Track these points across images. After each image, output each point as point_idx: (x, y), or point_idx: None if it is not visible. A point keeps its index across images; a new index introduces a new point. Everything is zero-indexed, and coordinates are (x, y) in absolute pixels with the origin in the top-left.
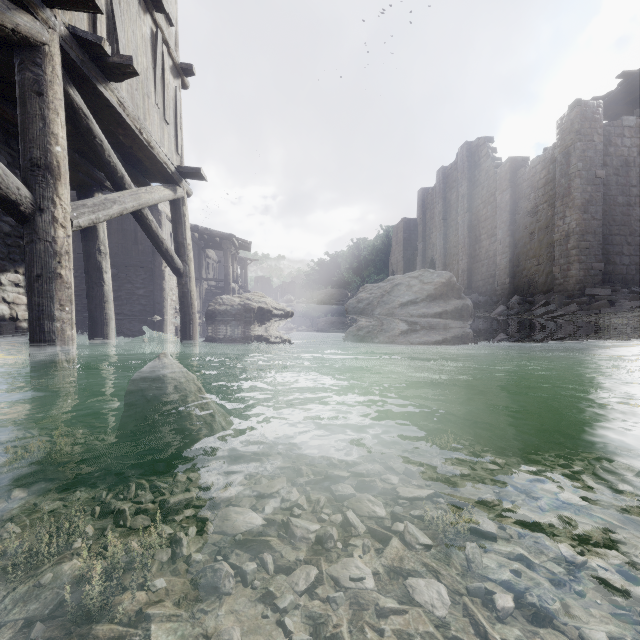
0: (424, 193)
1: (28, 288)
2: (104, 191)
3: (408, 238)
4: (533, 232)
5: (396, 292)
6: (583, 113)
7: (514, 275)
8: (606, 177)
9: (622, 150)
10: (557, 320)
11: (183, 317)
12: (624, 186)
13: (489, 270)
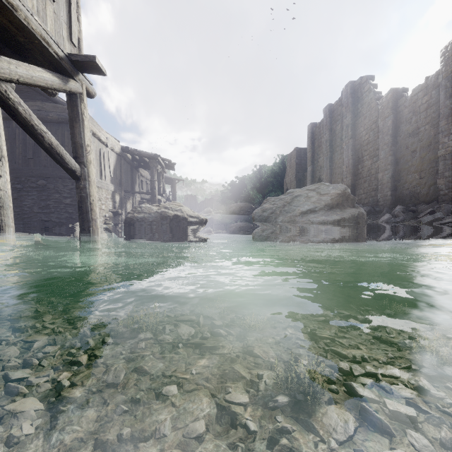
0: (313, 127)
1: None
2: (34, 109)
3: (299, 163)
4: (414, 150)
5: (296, 202)
6: None
7: (395, 188)
8: None
9: None
10: (449, 226)
11: (81, 224)
12: None
13: (371, 185)
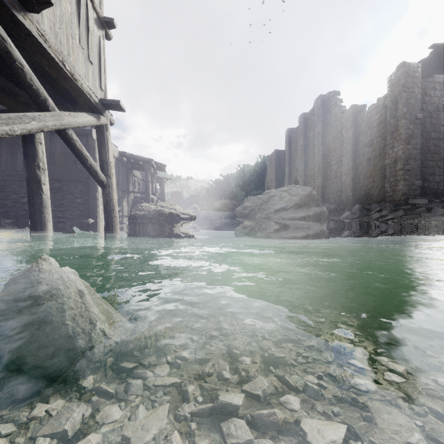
0: (290, 132)
1: None
2: None
3: (278, 164)
4: (369, 159)
5: (271, 202)
6: (407, 72)
7: (355, 190)
8: (423, 118)
9: (434, 99)
10: (389, 222)
11: (106, 220)
12: (436, 125)
13: (337, 186)
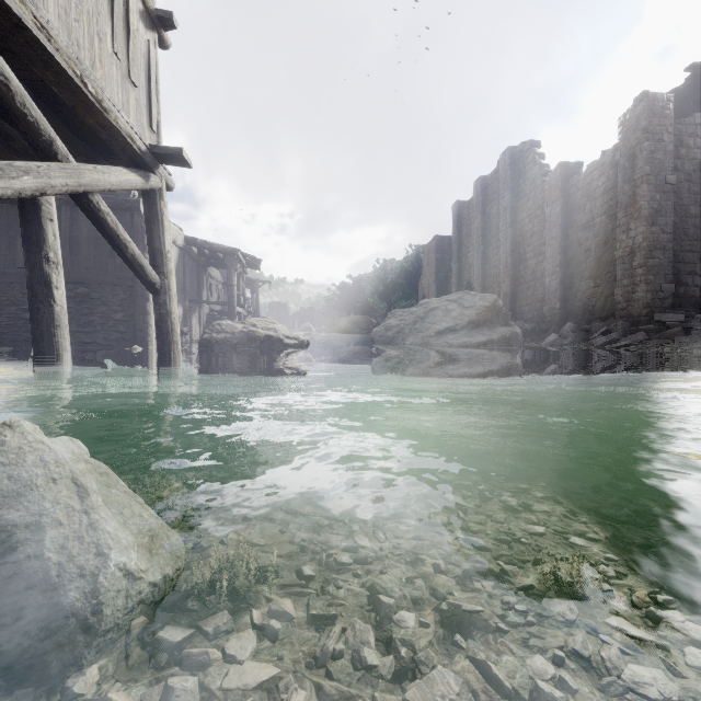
0: (459, 207)
1: None
2: None
3: (441, 258)
4: (589, 249)
5: (431, 318)
6: (651, 108)
7: (566, 299)
8: (677, 183)
9: (695, 152)
10: (623, 351)
11: (160, 347)
12: (697, 194)
13: (536, 293)
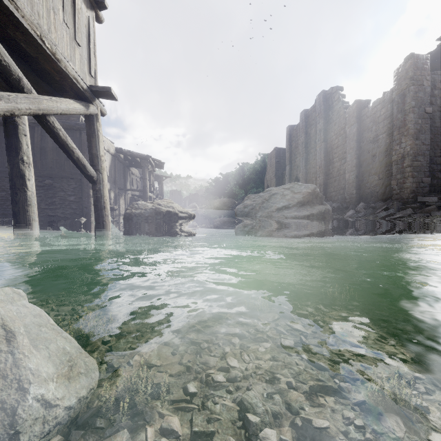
0: (290, 129)
1: None
2: None
3: (279, 162)
4: (374, 155)
5: (273, 200)
6: (415, 64)
7: (359, 187)
8: (432, 113)
9: None
10: (397, 221)
11: (97, 219)
12: None
13: (340, 184)
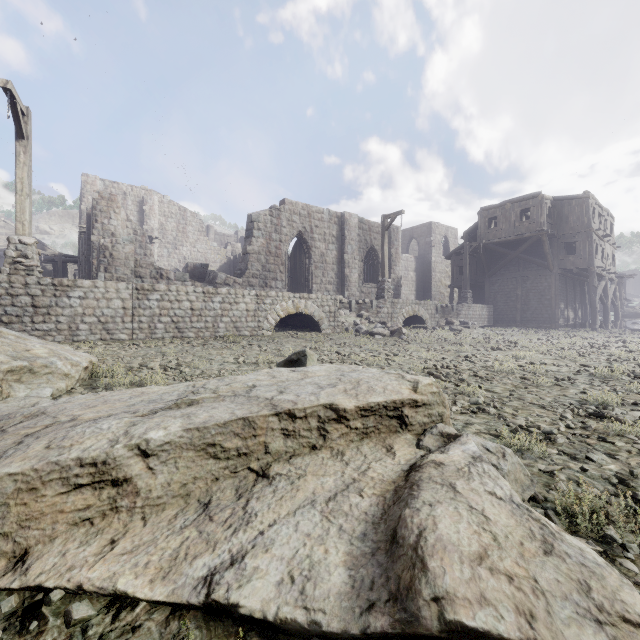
0: None
1: (604, 314)
2: None
3: None
4: None
5: None
6: None
7: None
8: None
9: None
10: None
11: (615, 317)
12: None
13: None
